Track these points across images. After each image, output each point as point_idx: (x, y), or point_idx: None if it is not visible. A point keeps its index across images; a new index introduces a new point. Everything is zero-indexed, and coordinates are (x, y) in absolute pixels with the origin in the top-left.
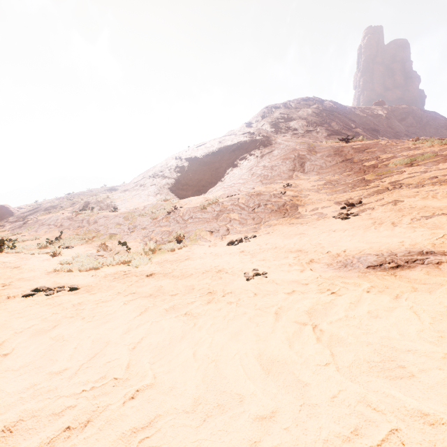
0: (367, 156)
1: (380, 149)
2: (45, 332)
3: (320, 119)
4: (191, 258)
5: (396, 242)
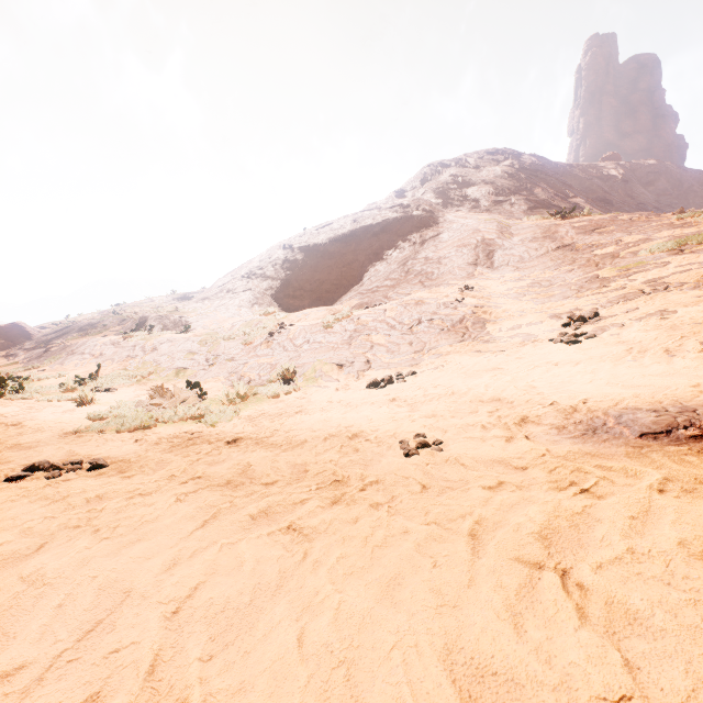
0: (600, 239)
1: (620, 227)
2: (18, 561)
3: (515, 184)
4: (305, 411)
5: (685, 385)
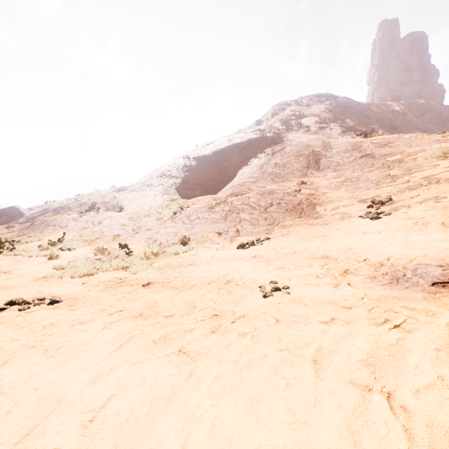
0: (390, 150)
1: (404, 143)
2: None
3: (333, 116)
4: (196, 263)
5: None
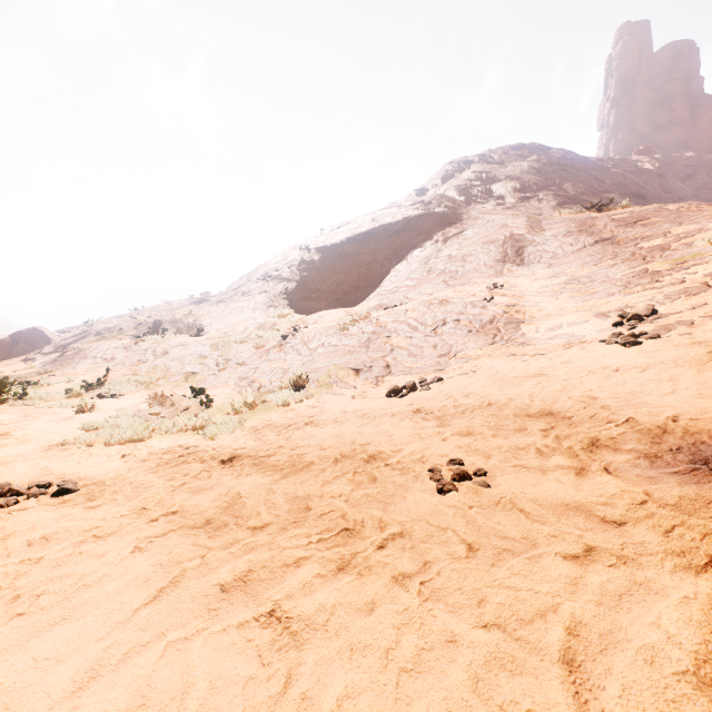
0: (644, 231)
1: (667, 218)
2: None
3: (543, 179)
4: (316, 422)
5: None
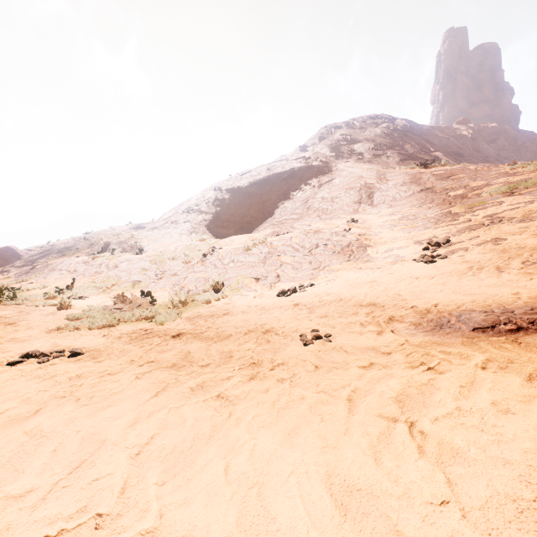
0: (453, 184)
1: (468, 175)
2: (22, 421)
3: (390, 141)
4: (230, 313)
5: (508, 293)
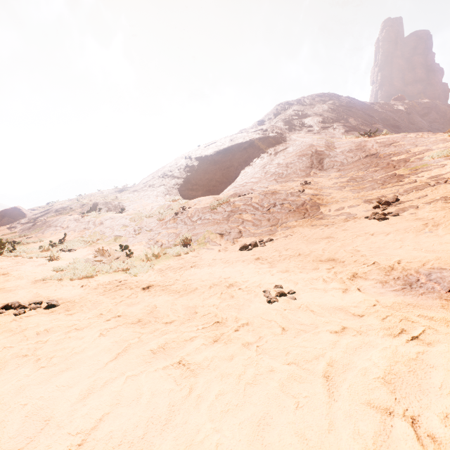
0: (395, 150)
1: (409, 142)
2: None
3: (336, 115)
4: (197, 265)
5: None
